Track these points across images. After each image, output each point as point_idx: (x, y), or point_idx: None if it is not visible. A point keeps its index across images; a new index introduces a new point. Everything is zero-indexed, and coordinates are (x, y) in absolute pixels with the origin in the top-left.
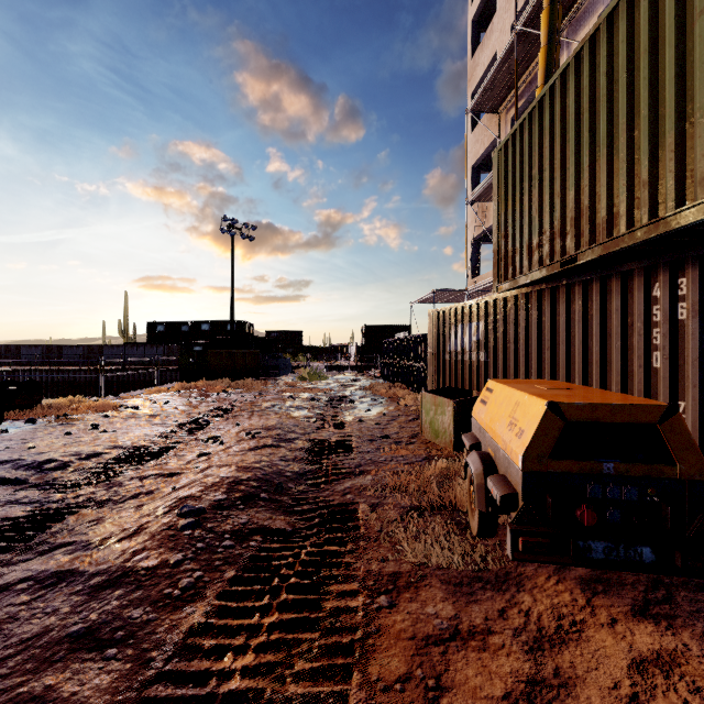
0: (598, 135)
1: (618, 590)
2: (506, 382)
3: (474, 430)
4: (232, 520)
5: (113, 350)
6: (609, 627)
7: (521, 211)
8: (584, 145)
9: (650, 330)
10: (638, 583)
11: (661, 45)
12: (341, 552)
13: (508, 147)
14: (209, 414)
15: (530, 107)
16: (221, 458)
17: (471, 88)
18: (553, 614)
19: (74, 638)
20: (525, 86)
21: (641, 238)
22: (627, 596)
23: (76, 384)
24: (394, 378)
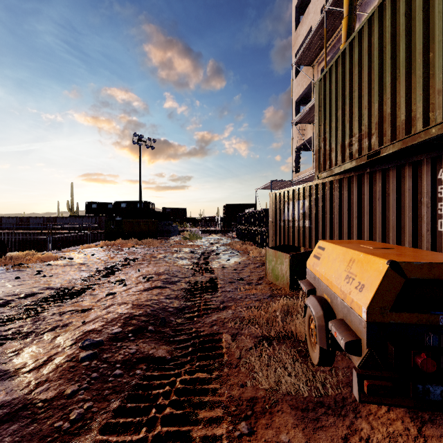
0: (398, 61)
1: (442, 419)
2: (334, 242)
3: (309, 278)
4: (124, 351)
5: (63, 220)
6: None
7: (336, 122)
8: (387, 69)
9: (436, 204)
10: None
11: None
12: (209, 379)
13: (326, 78)
14: (120, 263)
15: (343, 47)
16: (122, 297)
17: (294, 51)
18: None
19: None
20: (330, 48)
21: (436, 133)
22: None
23: (38, 242)
24: (245, 238)
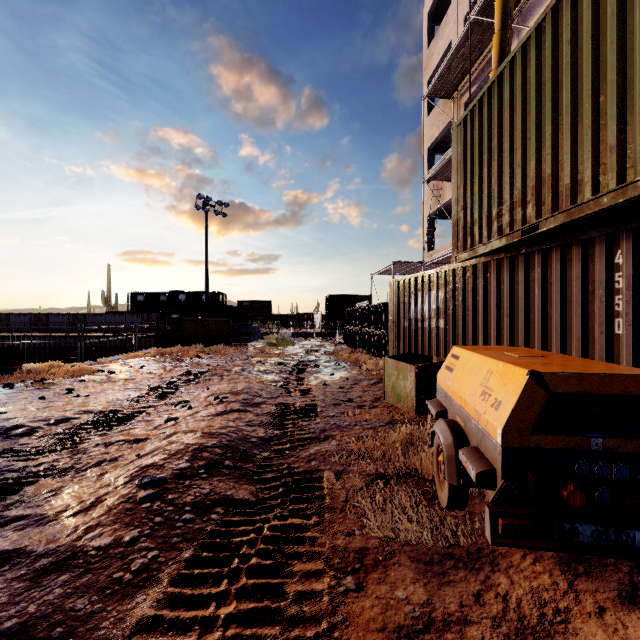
0: (561, 104)
1: (601, 571)
2: (472, 348)
3: (439, 397)
4: (194, 491)
5: (97, 318)
6: (598, 617)
7: (481, 183)
8: (546, 115)
9: (612, 297)
10: (621, 563)
11: (630, 7)
12: (305, 526)
13: (467, 122)
14: (181, 378)
15: (490, 81)
16: (188, 423)
17: (427, 76)
18: (534, 600)
19: (5, 637)
20: (477, 73)
21: (608, 203)
22: (612, 579)
23: (62, 349)
24: (356, 344)
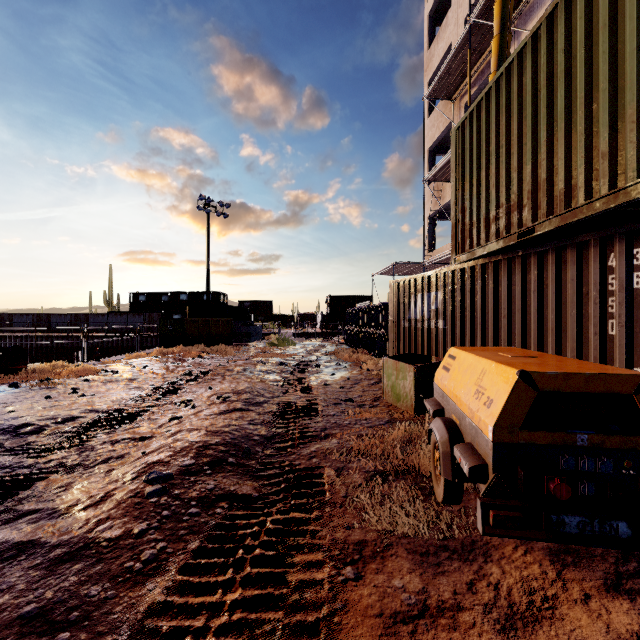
0: (556, 110)
1: (588, 561)
2: (468, 349)
3: (436, 396)
4: (199, 486)
5: (99, 318)
6: (583, 604)
7: (479, 186)
8: (541, 121)
9: (606, 299)
10: (608, 554)
11: (621, 19)
12: (307, 520)
13: (466, 126)
14: (184, 378)
15: (487, 86)
16: (192, 421)
17: (427, 77)
18: (524, 588)
19: (25, 620)
20: (477, 74)
21: (600, 208)
22: (598, 569)
23: (64, 349)
24: (356, 344)
